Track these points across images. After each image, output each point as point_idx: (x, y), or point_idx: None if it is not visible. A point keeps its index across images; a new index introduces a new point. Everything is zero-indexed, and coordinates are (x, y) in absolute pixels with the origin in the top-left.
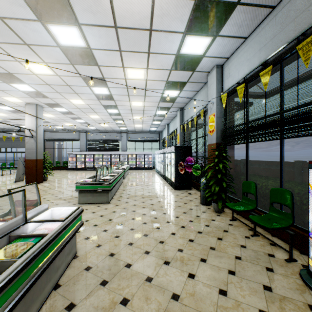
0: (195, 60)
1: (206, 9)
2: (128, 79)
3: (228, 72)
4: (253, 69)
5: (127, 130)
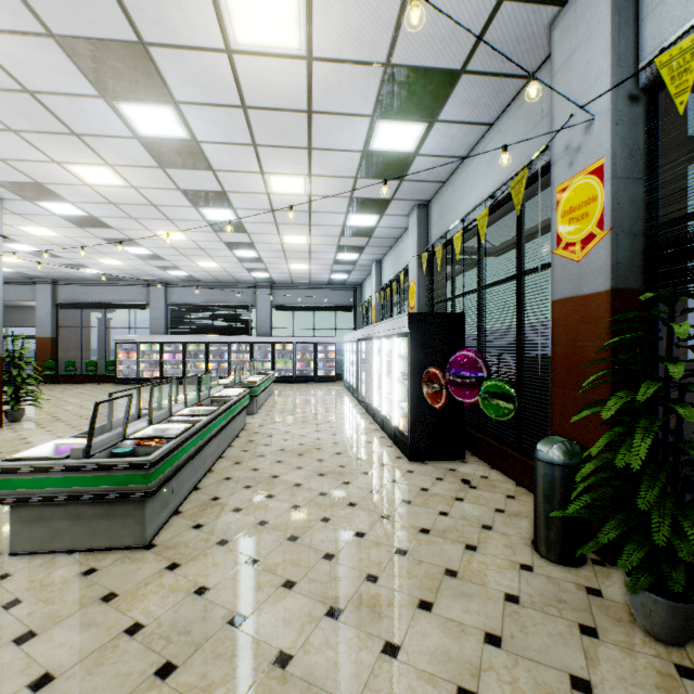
0: None
1: None
2: (239, 51)
3: None
4: None
5: (273, 280)
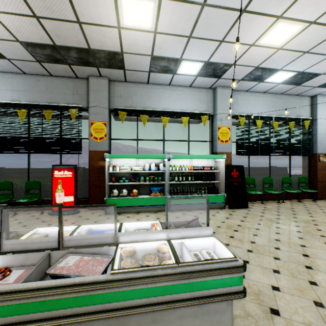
0: None
1: None
2: None
3: None
4: (9, 102)
5: None
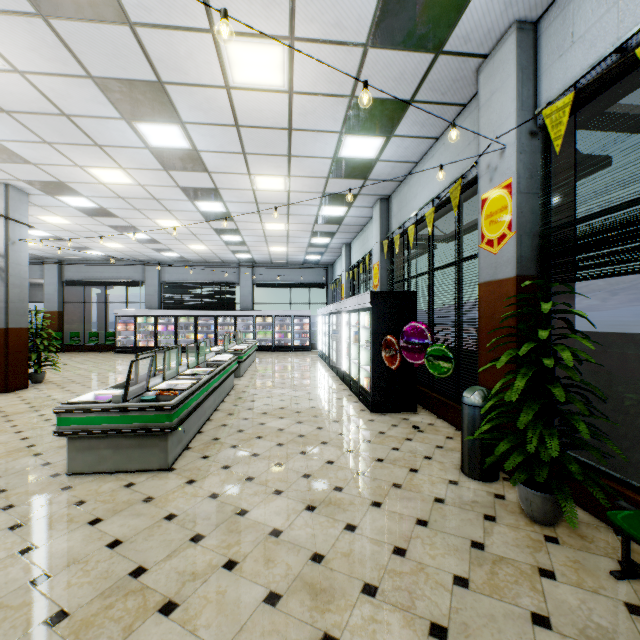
0: None
1: None
2: (236, 88)
3: (567, 33)
4: None
5: (254, 260)
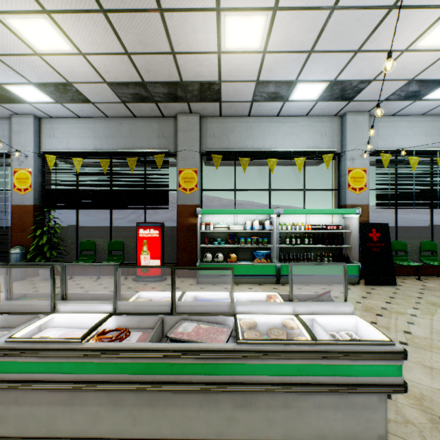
0: (14, 100)
1: (70, 90)
2: None
3: (53, 132)
4: (91, 151)
5: None
